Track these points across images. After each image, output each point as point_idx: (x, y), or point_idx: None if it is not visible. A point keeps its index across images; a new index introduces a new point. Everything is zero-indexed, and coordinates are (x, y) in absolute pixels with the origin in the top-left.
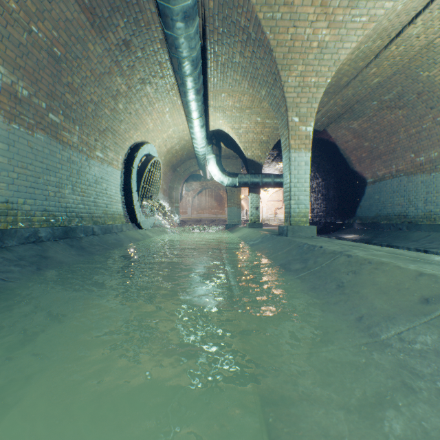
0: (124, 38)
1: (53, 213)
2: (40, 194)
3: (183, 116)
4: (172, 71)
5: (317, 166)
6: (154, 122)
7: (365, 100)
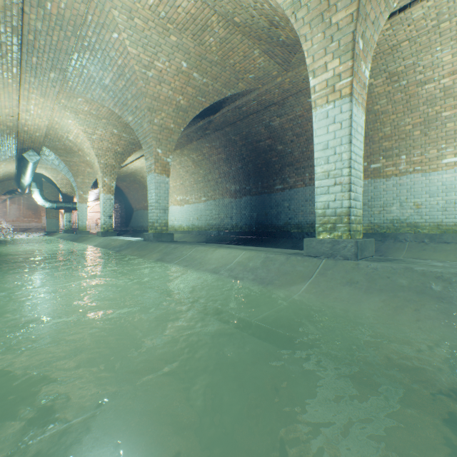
0: None
1: None
2: None
3: (15, 165)
4: (16, 156)
5: (116, 196)
6: None
7: (124, 177)
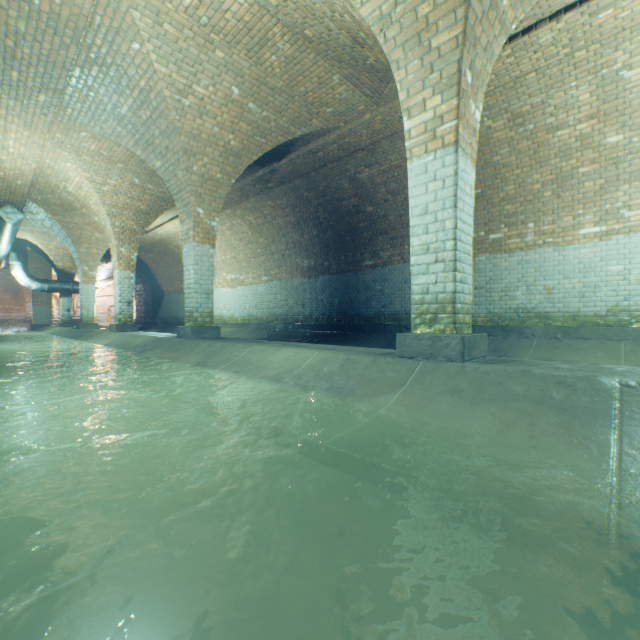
0: None
1: None
2: None
3: None
4: None
5: (139, 274)
6: None
7: (151, 247)
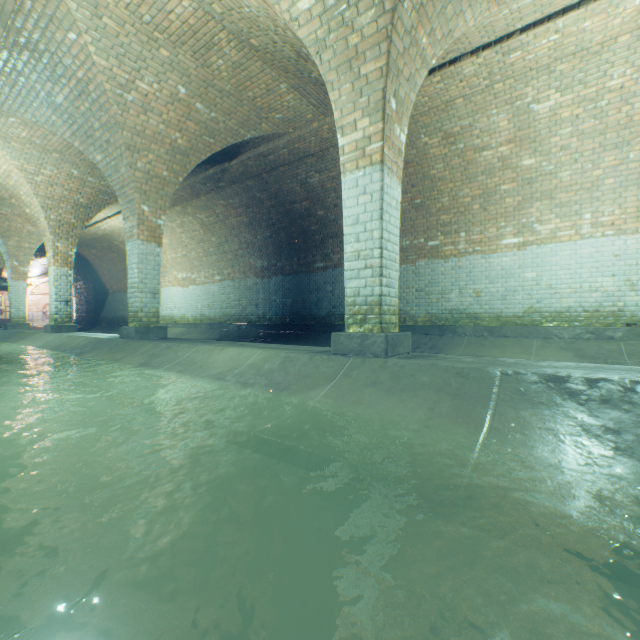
0: None
1: None
2: None
3: None
4: None
5: (79, 271)
6: None
7: (93, 242)
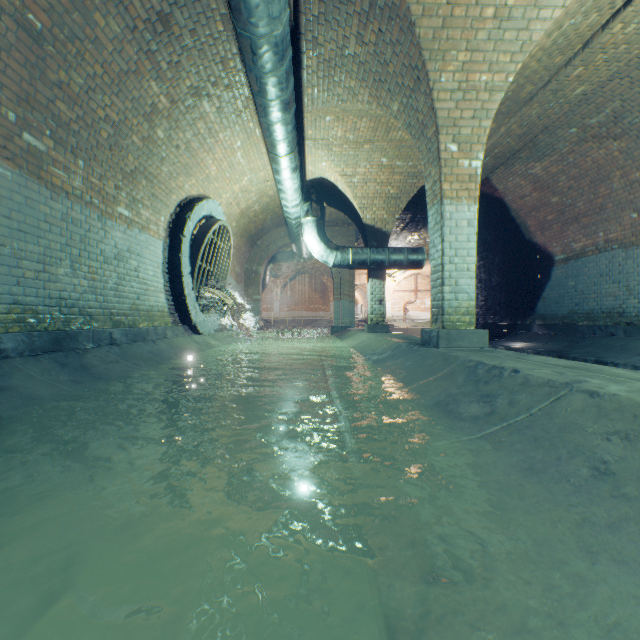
0: (160, 8)
1: (34, 308)
2: (4, 273)
3: (264, 156)
4: (245, 76)
5: None
6: (218, 164)
7: (557, 127)
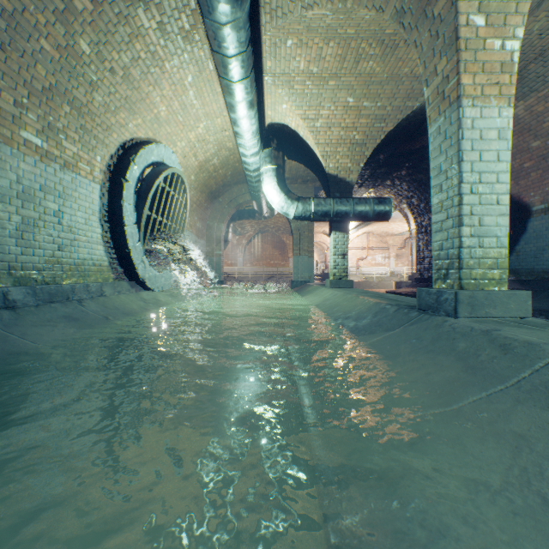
0: None
1: None
2: None
3: (219, 97)
4: None
5: None
6: (167, 103)
7: None
